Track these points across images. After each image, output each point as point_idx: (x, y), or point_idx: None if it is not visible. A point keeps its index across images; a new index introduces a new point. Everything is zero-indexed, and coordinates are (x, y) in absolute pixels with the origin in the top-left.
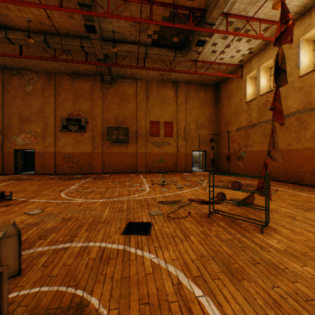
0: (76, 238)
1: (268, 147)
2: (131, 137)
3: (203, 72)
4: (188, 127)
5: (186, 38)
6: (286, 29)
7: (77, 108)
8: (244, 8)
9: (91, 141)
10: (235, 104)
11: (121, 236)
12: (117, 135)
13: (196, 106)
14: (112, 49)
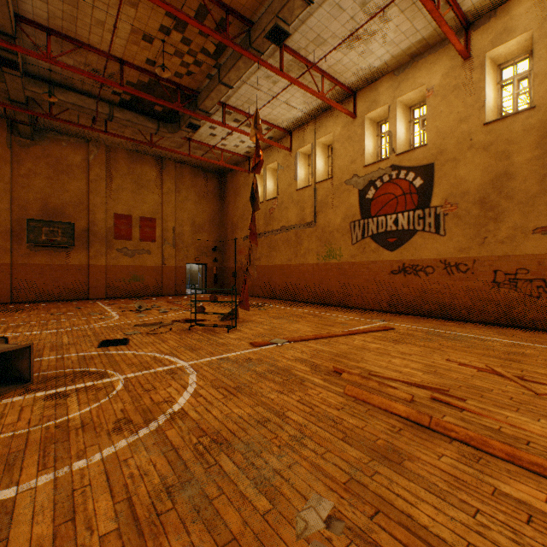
0: (45, 355)
1: (248, 264)
2: (78, 238)
3: (200, 157)
4: (180, 228)
5: (175, 111)
6: (260, 162)
7: None
8: (242, 104)
9: None
10: (242, 204)
11: (98, 348)
12: (51, 235)
13: (192, 198)
14: (48, 98)
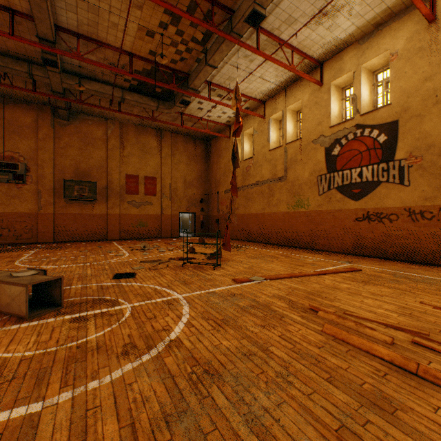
0: (73, 284)
1: (229, 213)
2: (99, 193)
3: (190, 127)
4: (175, 184)
5: (171, 91)
6: (239, 127)
7: (10, 148)
8: (224, 81)
9: (35, 198)
10: (224, 164)
11: (112, 280)
12: (81, 191)
13: (184, 161)
14: (78, 87)
